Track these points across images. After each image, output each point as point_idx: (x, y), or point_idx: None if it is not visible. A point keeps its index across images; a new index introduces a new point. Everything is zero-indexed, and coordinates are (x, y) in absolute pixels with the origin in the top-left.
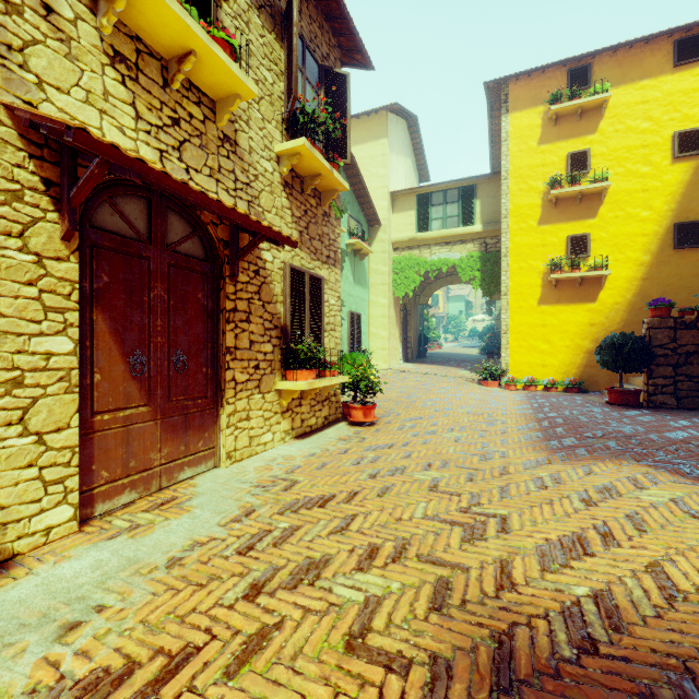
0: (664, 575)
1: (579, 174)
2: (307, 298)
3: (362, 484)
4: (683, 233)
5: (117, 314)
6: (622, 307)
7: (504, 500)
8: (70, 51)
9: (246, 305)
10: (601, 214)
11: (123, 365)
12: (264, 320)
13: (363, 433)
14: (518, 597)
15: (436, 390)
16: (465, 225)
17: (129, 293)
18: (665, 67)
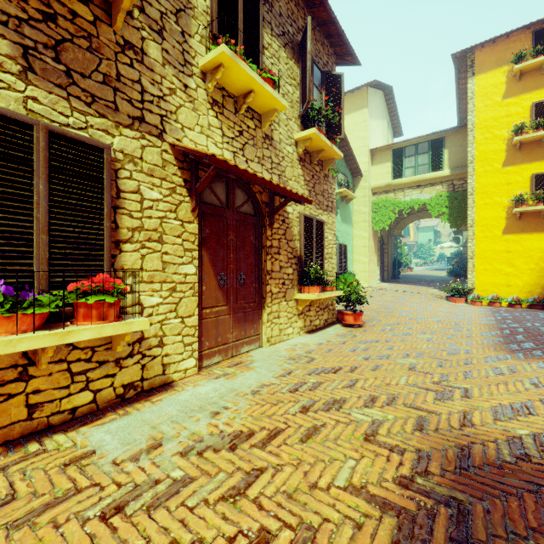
0: None
1: (543, 120)
2: (314, 236)
3: (359, 363)
4: None
5: (212, 251)
6: None
7: (467, 379)
8: (194, 106)
9: (277, 243)
10: None
11: (215, 281)
12: (288, 252)
13: (354, 332)
14: (475, 431)
15: (409, 304)
16: (434, 171)
17: (218, 239)
18: None
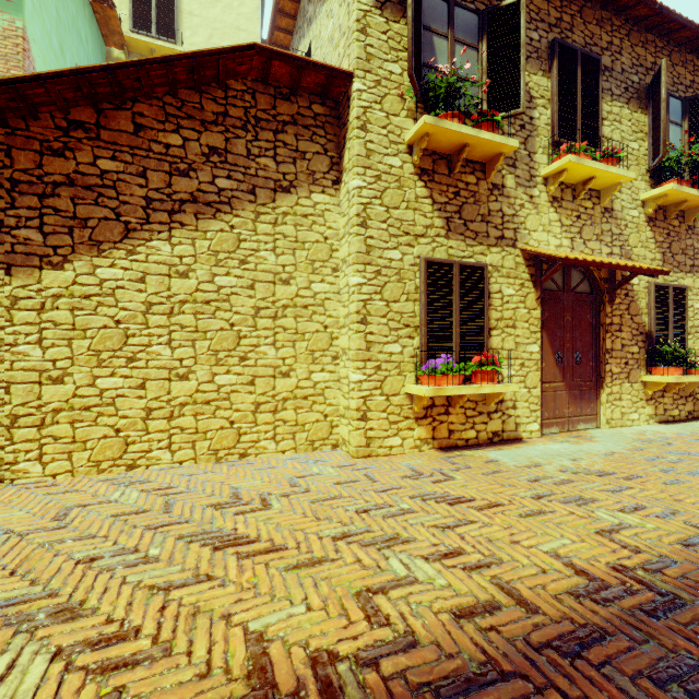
0: None
1: None
2: (670, 307)
3: None
4: None
5: (550, 332)
6: None
7: None
8: (537, 211)
9: (618, 319)
10: None
11: (553, 359)
12: (632, 329)
13: None
14: None
15: None
16: None
17: (555, 320)
18: None
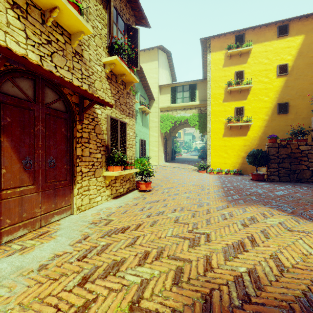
0: (278, 259)
1: (239, 80)
2: (118, 132)
3: (143, 220)
4: (281, 107)
5: (15, 138)
6: (257, 138)
7: (208, 226)
8: None
9: (87, 135)
10: (248, 98)
11: (19, 164)
12: (97, 142)
13: (145, 195)
14: (214, 275)
15: (179, 174)
16: (192, 101)
17: (22, 127)
18: (274, 37)
